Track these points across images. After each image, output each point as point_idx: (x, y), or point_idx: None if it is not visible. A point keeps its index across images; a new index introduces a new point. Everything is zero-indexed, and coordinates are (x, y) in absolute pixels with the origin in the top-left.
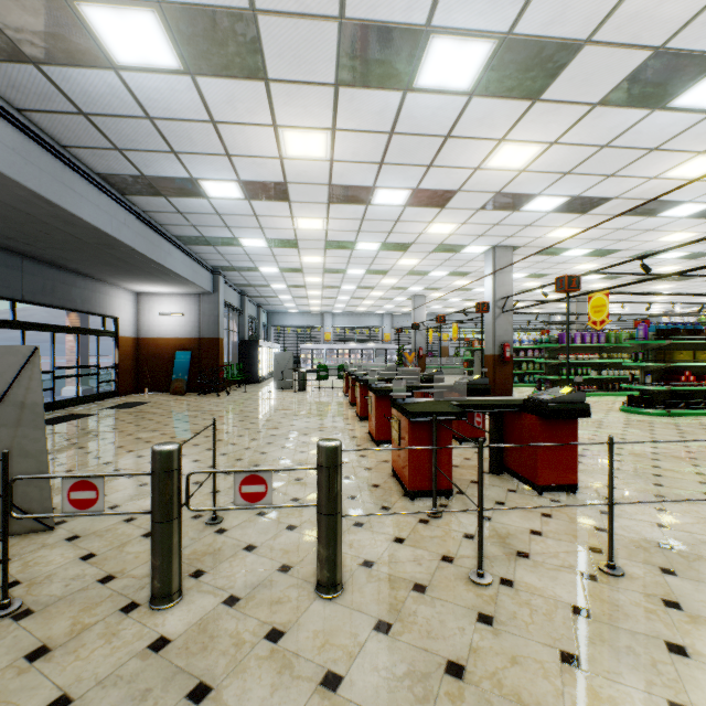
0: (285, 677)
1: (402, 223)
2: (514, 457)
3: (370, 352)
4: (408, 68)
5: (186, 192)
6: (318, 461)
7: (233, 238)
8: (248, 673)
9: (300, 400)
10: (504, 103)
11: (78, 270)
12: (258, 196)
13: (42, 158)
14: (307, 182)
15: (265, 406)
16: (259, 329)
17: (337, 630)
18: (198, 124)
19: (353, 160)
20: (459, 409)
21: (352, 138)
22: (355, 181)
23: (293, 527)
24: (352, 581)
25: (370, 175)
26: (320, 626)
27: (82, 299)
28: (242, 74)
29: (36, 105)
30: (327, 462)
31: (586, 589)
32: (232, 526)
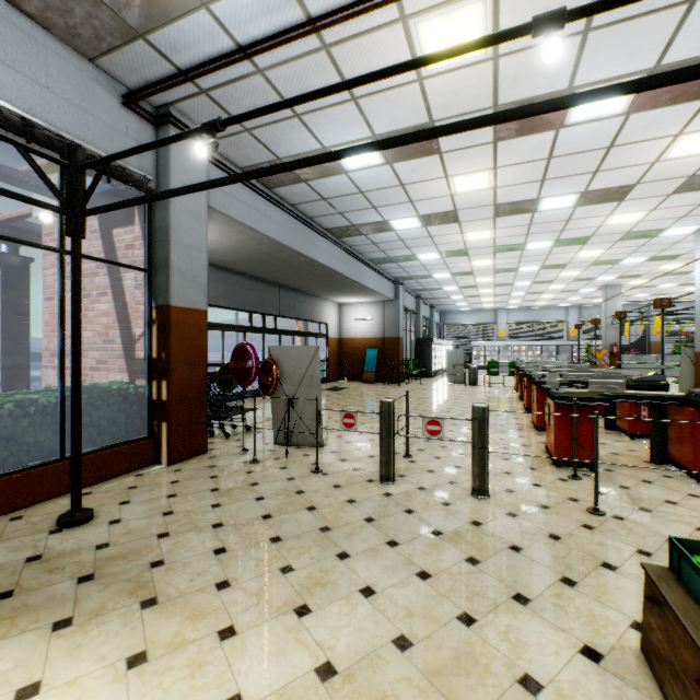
0: (451, 517)
1: (574, 221)
2: (676, 448)
3: (550, 349)
4: (557, 116)
5: (380, 230)
6: (472, 415)
7: (411, 255)
8: (432, 511)
9: (470, 393)
10: (670, 109)
11: (307, 292)
12: (433, 223)
13: (301, 229)
14: (473, 206)
15: (438, 395)
16: (432, 328)
17: (482, 509)
18: (391, 188)
19: (514, 183)
20: (604, 397)
21: (512, 170)
22: (518, 197)
23: (459, 467)
24: (495, 495)
25: (532, 191)
26: (472, 506)
27: (308, 312)
28: (423, 155)
29: (301, 200)
30: (477, 416)
31: (692, 534)
32: (418, 460)
